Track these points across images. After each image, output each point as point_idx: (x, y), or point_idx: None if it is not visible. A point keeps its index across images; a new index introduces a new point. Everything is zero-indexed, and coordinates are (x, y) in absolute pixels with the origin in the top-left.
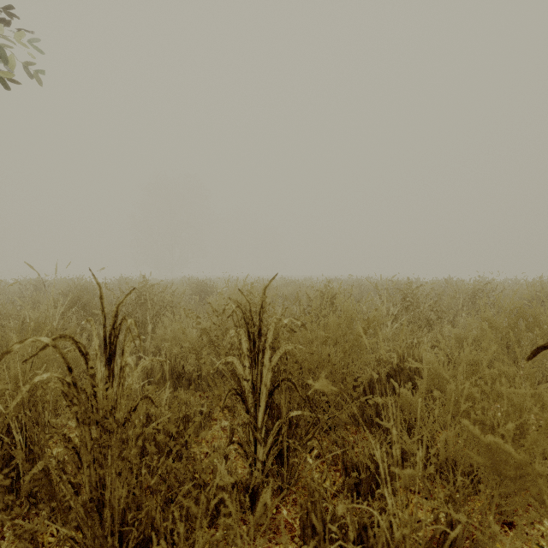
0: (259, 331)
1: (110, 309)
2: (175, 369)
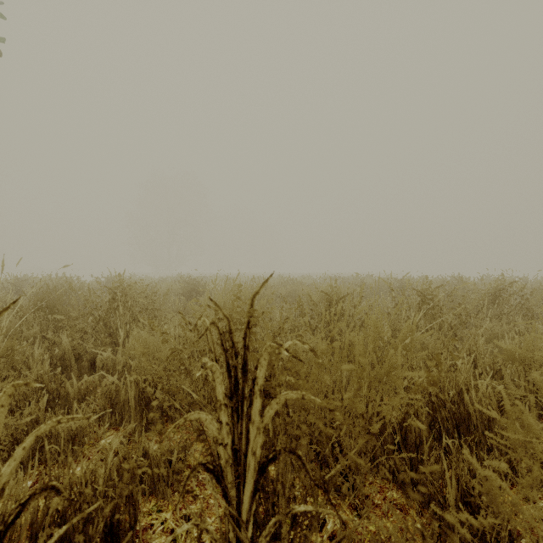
0: (243, 365)
1: (76, 314)
2: (144, 394)
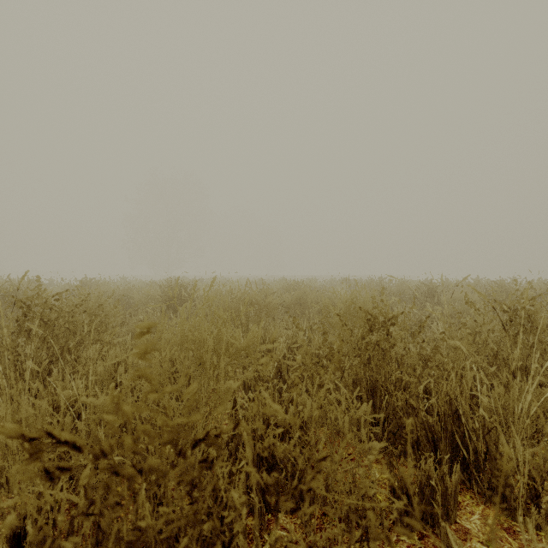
0: None
1: None
2: None
